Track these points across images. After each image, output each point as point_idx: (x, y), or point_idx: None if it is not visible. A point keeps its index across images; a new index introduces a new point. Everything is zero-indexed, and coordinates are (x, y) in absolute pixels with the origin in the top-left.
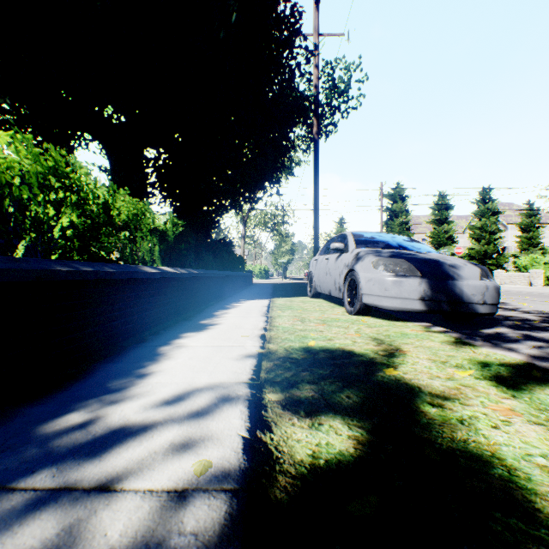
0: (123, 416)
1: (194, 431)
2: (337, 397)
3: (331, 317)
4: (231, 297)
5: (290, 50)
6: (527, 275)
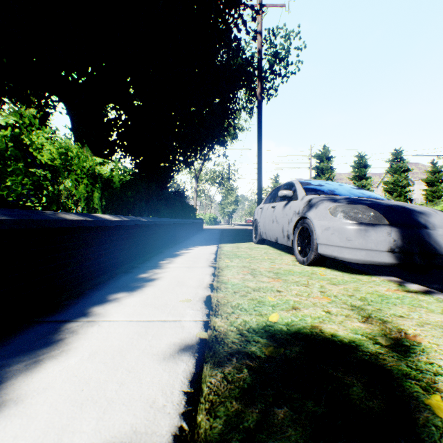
0: None
1: None
2: None
3: (283, 269)
4: (181, 242)
5: (237, 6)
6: None
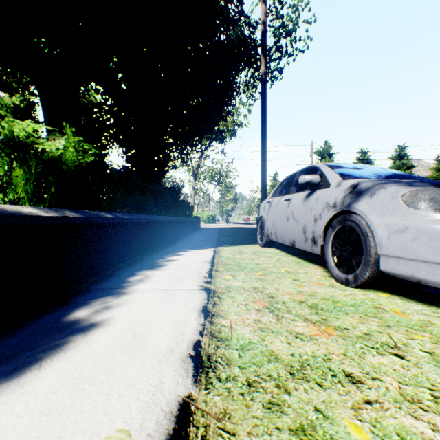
0: None
1: None
2: None
3: (320, 295)
4: (171, 245)
5: None
6: None
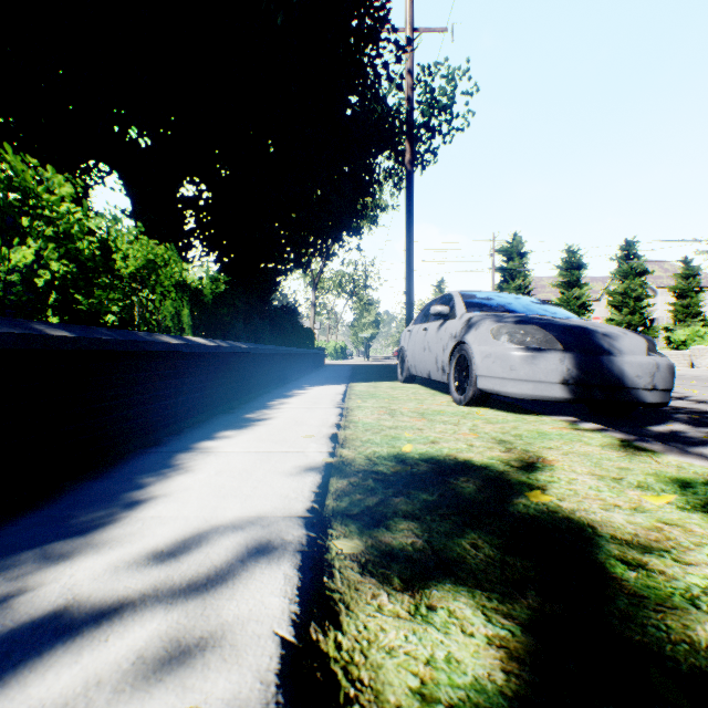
0: (69, 589)
1: (190, 624)
2: (456, 547)
3: (432, 409)
4: (294, 381)
5: (374, 43)
6: (688, 354)
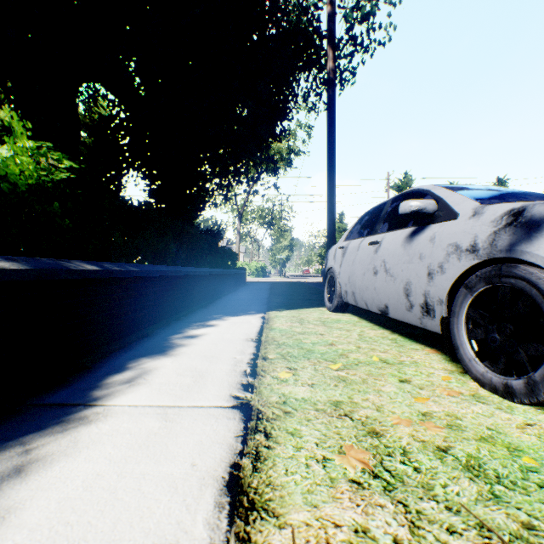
0: None
1: None
2: None
3: (471, 428)
4: (202, 308)
5: None
6: None
